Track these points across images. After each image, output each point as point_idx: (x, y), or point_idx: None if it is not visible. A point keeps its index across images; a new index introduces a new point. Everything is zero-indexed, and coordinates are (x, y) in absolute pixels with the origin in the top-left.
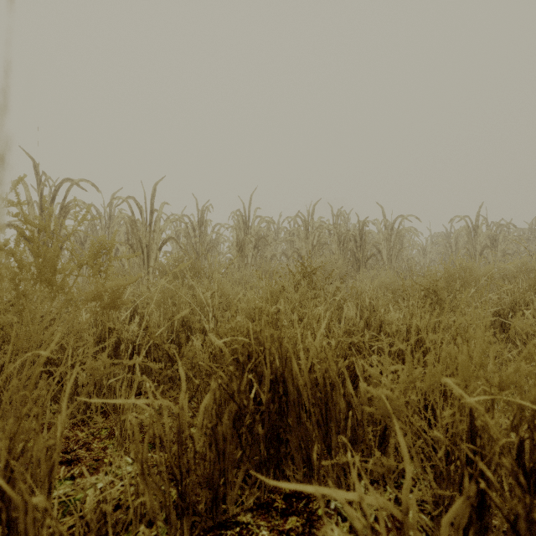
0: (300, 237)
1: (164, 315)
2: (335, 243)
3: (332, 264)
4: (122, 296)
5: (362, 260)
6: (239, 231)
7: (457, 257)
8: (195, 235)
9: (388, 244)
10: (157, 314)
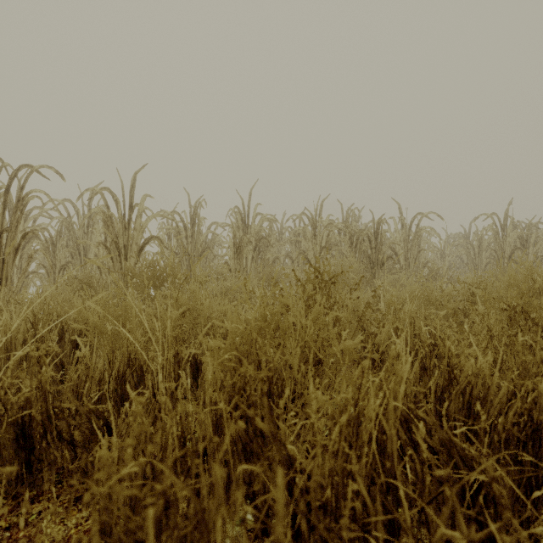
0: (306, 237)
1: (108, 345)
2: (347, 244)
3: (346, 268)
4: (61, 314)
5: (377, 263)
6: (238, 231)
7: (481, 260)
8: (187, 235)
9: (406, 246)
10: (87, 349)
